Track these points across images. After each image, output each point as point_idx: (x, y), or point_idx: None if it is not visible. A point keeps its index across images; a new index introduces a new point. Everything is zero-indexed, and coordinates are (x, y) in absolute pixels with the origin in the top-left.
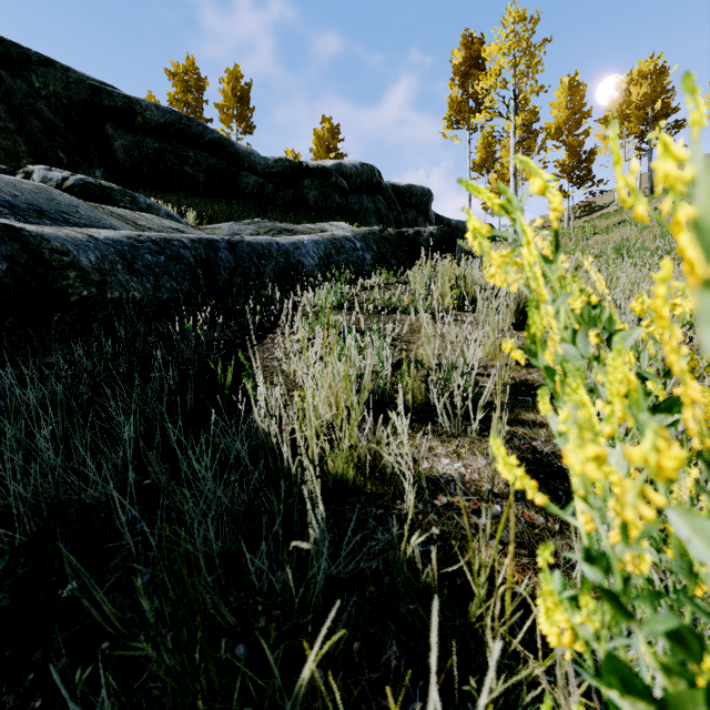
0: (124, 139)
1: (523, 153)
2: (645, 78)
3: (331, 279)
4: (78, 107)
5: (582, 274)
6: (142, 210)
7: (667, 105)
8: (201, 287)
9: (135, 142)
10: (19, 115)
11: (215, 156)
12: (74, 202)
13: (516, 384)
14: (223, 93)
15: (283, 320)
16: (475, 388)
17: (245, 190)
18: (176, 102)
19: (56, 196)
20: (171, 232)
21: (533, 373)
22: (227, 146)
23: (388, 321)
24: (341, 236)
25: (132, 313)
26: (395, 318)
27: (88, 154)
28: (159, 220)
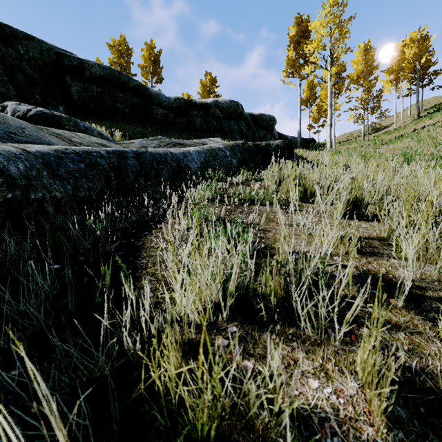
0: (78, 86)
1: (335, 92)
2: (414, 43)
3: (208, 177)
4: (48, 65)
5: (399, 176)
6: (81, 131)
7: (429, 60)
8: (112, 186)
9: (85, 88)
10: (10, 72)
11: (136, 97)
12: (23, 125)
13: (361, 274)
14: (143, 58)
15: (170, 212)
16: (327, 281)
17: (155, 118)
18: (114, 64)
19: (8, 121)
20: (96, 146)
21: (372, 262)
22: (144, 90)
23: (249, 211)
24: (216, 148)
25: (51, 209)
26: (254, 209)
27: (54, 96)
28: (89, 137)
